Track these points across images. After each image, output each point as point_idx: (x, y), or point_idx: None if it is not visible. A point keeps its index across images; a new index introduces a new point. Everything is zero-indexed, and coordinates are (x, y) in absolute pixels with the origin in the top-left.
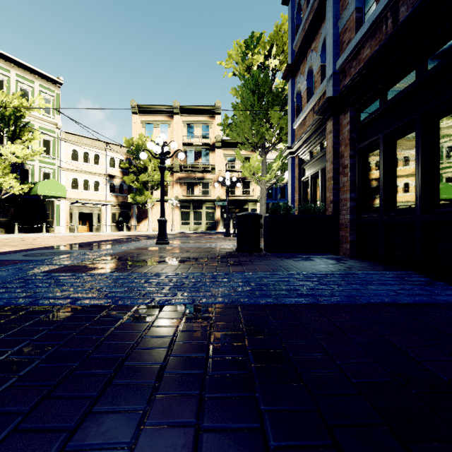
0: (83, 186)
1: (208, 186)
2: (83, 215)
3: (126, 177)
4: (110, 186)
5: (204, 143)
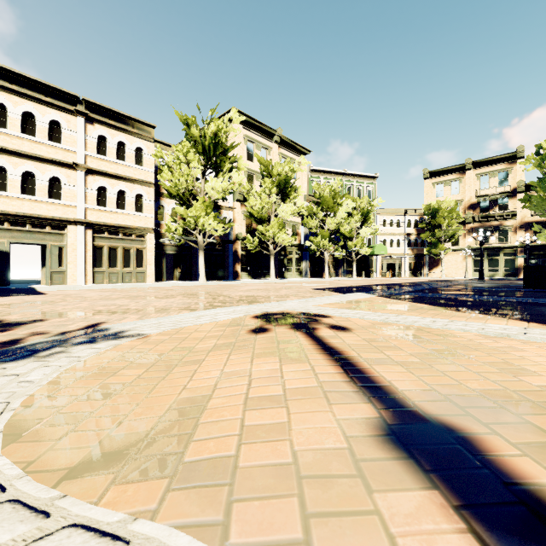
0: (389, 244)
1: (507, 233)
2: (388, 265)
3: (422, 235)
4: (407, 242)
5: (501, 192)
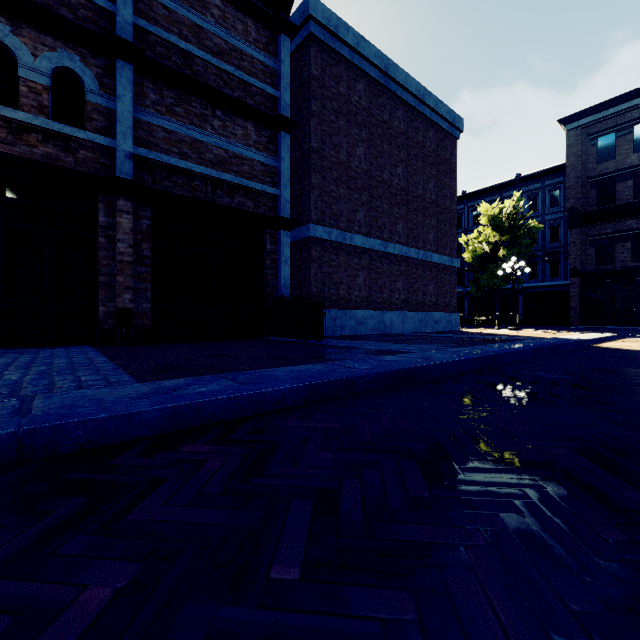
0: None
1: None
2: None
3: None
4: None
5: None
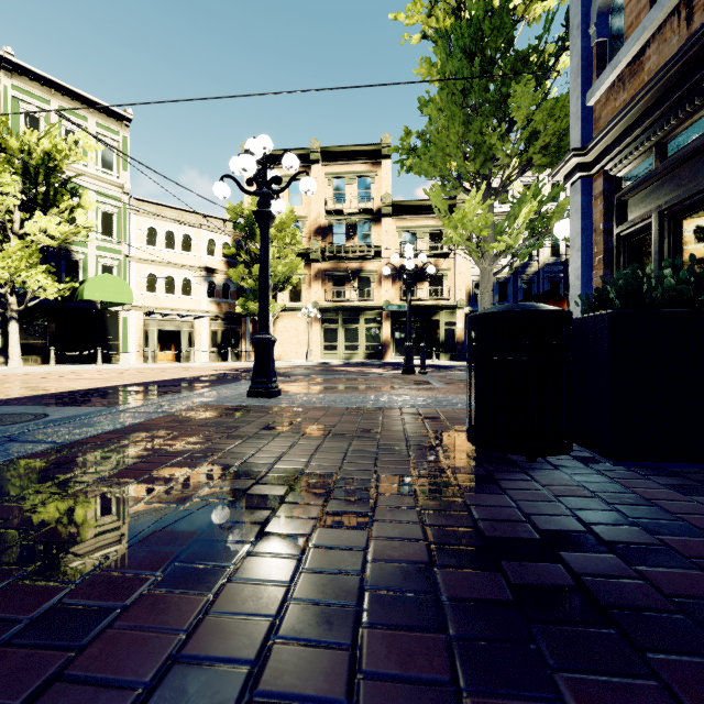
0: (165, 288)
1: (369, 284)
2: (166, 335)
3: (231, 271)
4: (208, 287)
5: (362, 209)
